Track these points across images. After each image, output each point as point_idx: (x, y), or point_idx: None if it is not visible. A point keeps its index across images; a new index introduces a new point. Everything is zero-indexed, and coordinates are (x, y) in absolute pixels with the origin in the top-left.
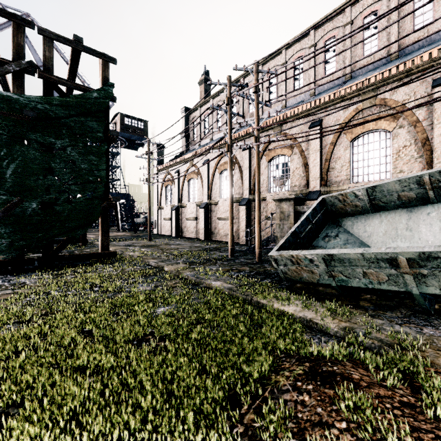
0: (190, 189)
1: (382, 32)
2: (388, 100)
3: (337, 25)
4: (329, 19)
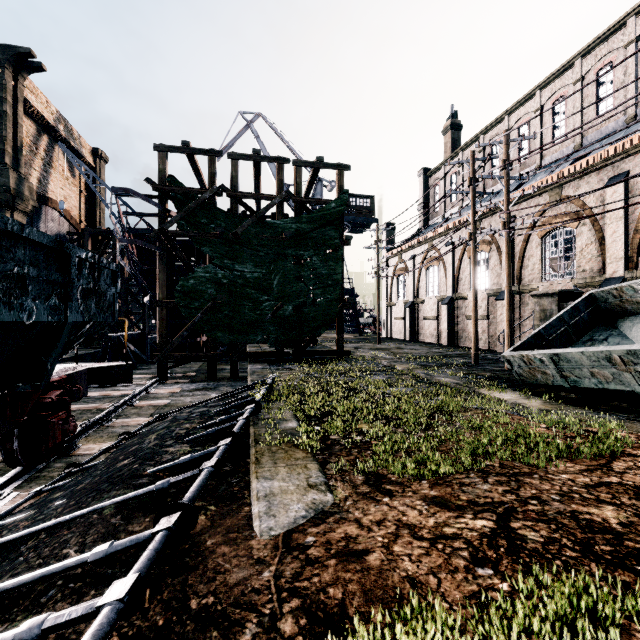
0: (429, 279)
1: None
2: None
3: None
4: None
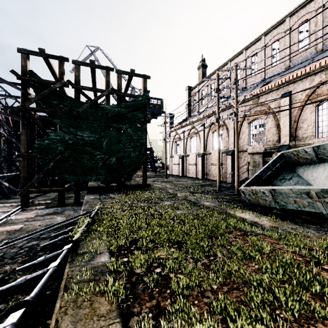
0: (191, 143)
1: None
2: None
3: (310, 10)
4: (302, 7)
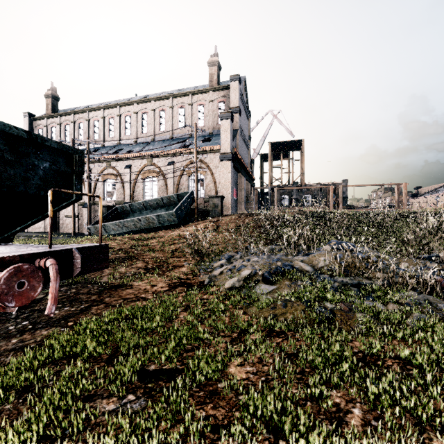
0: None
1: (167, 122)
2: (156, 164)
3: (148, 108)
4: (144, 102)
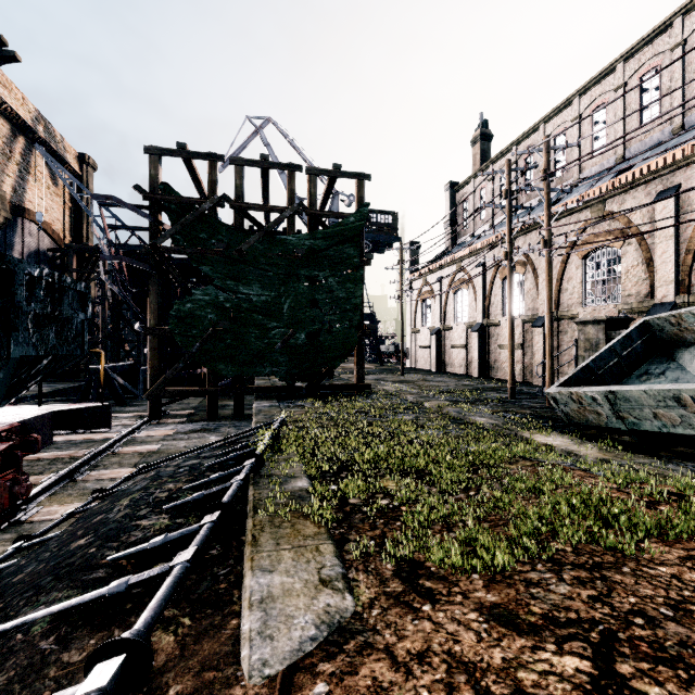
0: (457, 303)
1: None
2: None
3: None
4: None
